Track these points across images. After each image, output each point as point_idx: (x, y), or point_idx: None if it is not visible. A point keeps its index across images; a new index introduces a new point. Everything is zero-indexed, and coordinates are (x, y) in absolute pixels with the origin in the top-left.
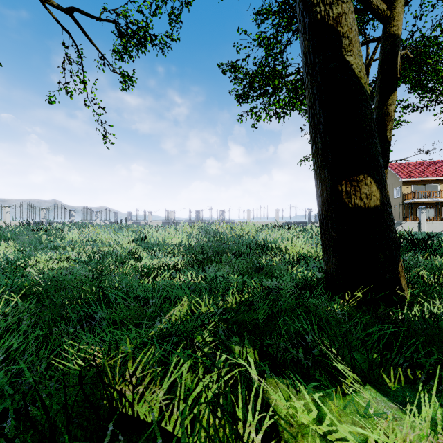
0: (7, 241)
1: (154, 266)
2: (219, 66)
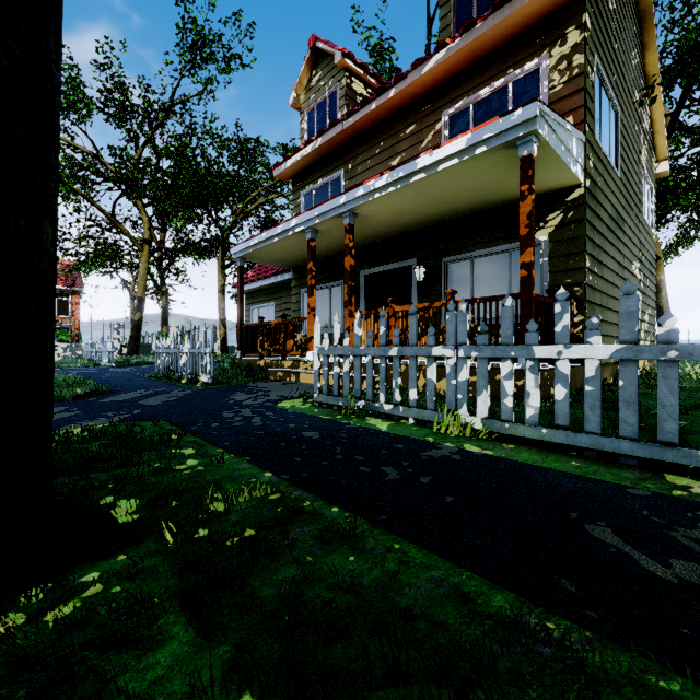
0: None
1: None
2: None
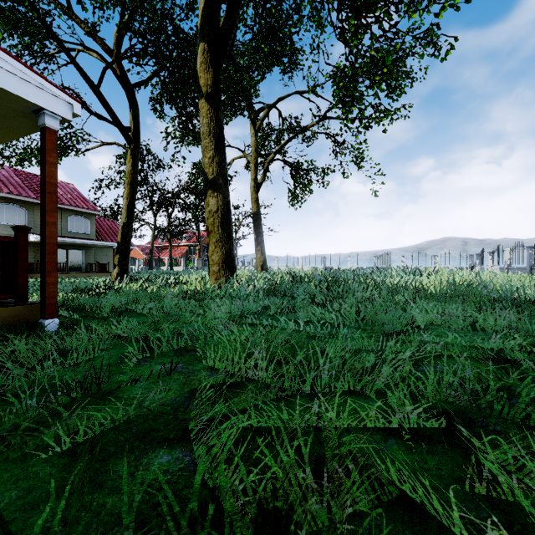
0: None
1: None
2: None
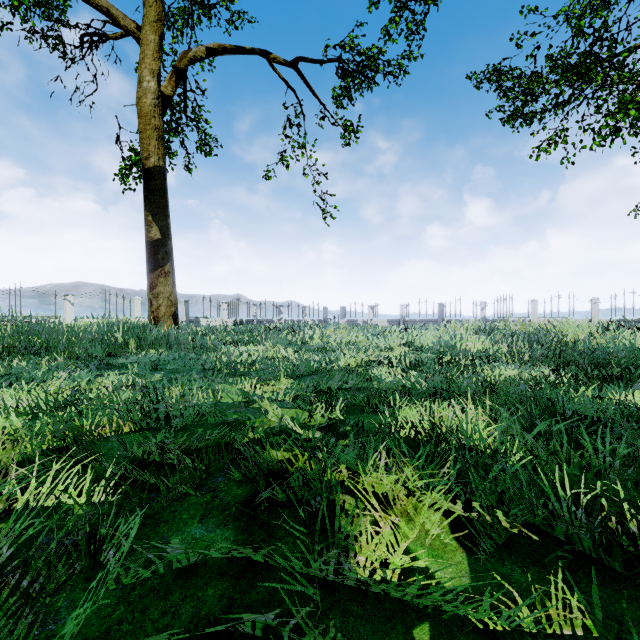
0: (261, 340)
1: (533, 379)
2: (470, 78)
